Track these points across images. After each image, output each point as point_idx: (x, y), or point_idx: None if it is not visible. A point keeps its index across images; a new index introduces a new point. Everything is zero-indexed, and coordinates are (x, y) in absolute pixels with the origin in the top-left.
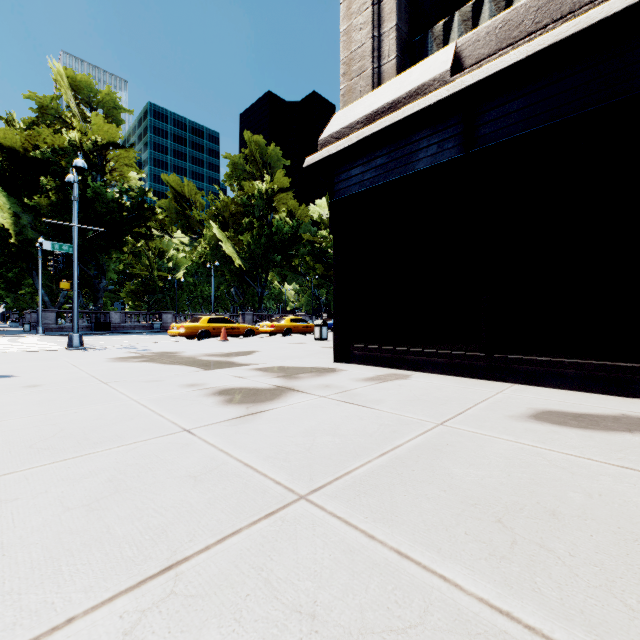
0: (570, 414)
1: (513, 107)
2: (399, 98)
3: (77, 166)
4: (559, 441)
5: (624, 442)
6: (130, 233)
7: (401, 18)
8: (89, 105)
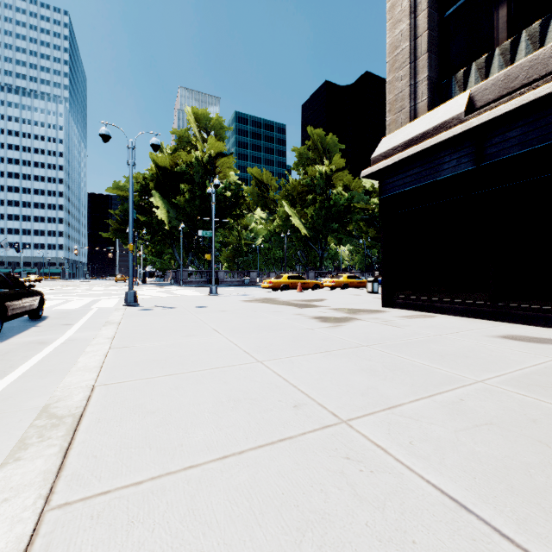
0: (530, 337)
1: (511, 135)
2: (428, 130)
3: (216, 184)
4: (503, 344)
5: (544, 347)
6: (230, 215)
7: (431, 69)
8: (206, 130)
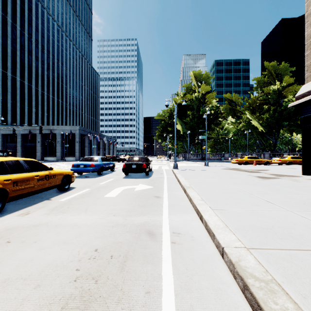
0: None
1: None
2: None
3: (207, 114)
4: None
5: None
6: (213, 123)
7: None
8: (199, 81)
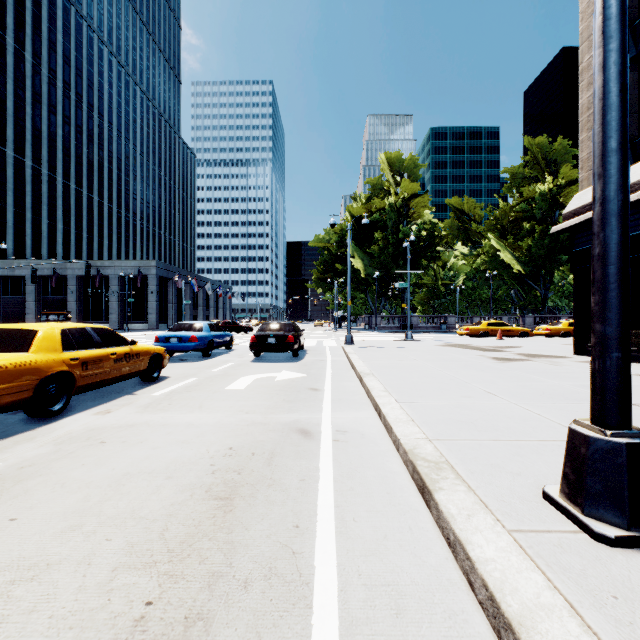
0: None
1: None
2: None
3: (411, 240)
4: None
5: None
6: (424, 257)
7: None
8: (399, 173)
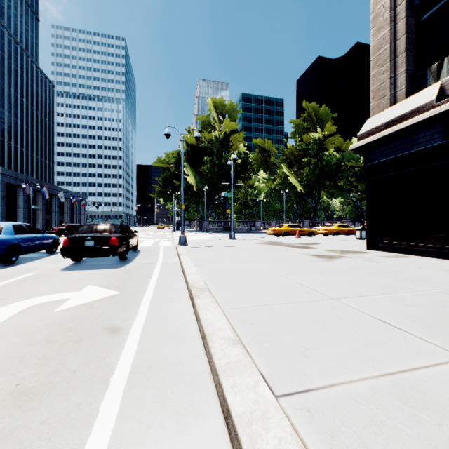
0: None
1: None
2: (405, 114)
3: (234, 158)
4: None
5: None
6: (240, 178)
7: (409, 64)
8: (222, 114)
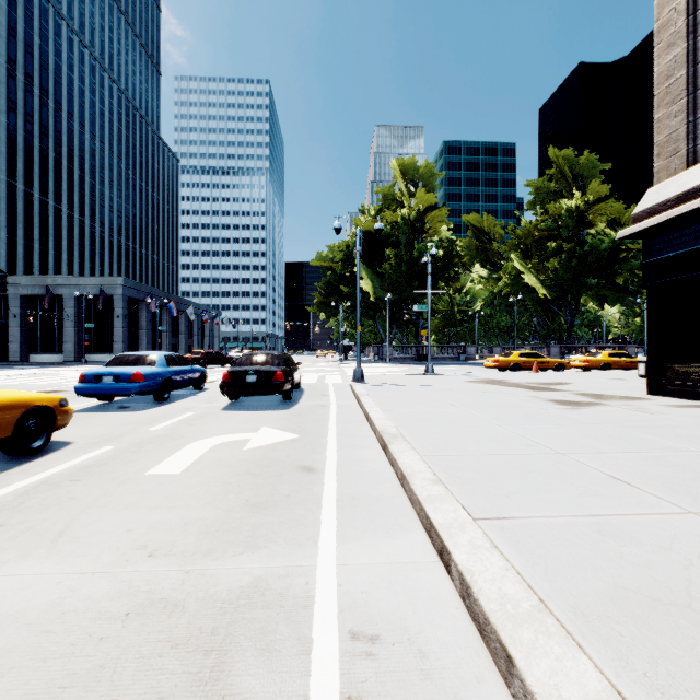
0: None
1: None
2: None
3: (432, 254)
4: None
5: None
6: (441, 279)
7: None
8: (413, 183)
